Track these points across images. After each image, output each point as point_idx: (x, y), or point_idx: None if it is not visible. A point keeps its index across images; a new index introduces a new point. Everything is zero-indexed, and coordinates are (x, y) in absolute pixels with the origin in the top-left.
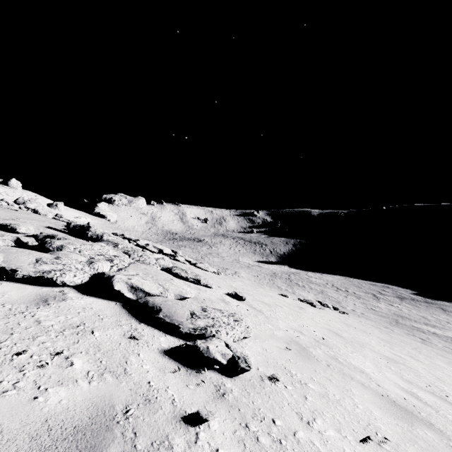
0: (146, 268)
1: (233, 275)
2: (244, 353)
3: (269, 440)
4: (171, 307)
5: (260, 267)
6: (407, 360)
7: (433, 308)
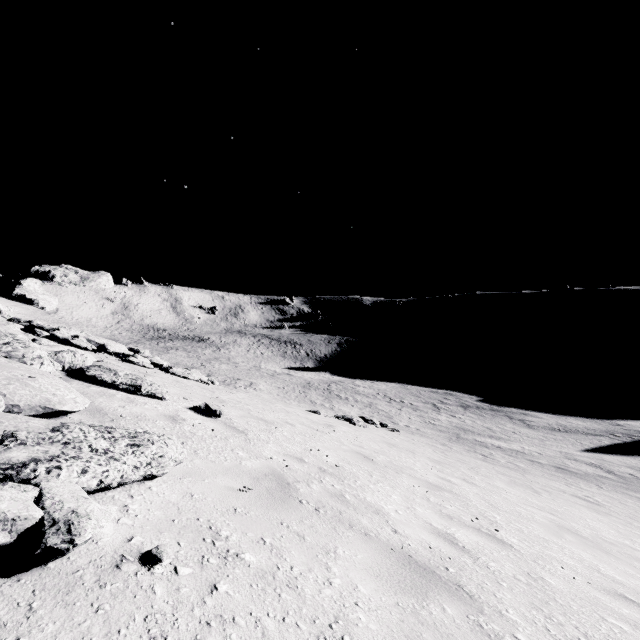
0: None
1: (246, 388)
2: (80, 510)
3: None
4: None
5: (290, 375)
6: (458, 485)
7: (500, 417)
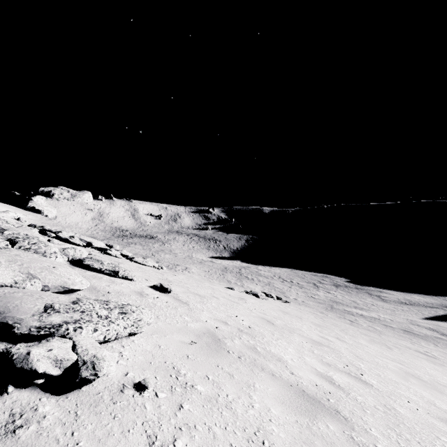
0: (19, 254)
1: (183, 271)
2: (98, 355)
3: None
4: (15, 300)
5: (212, 262)
6: (333, 342)
7: (362, 293)
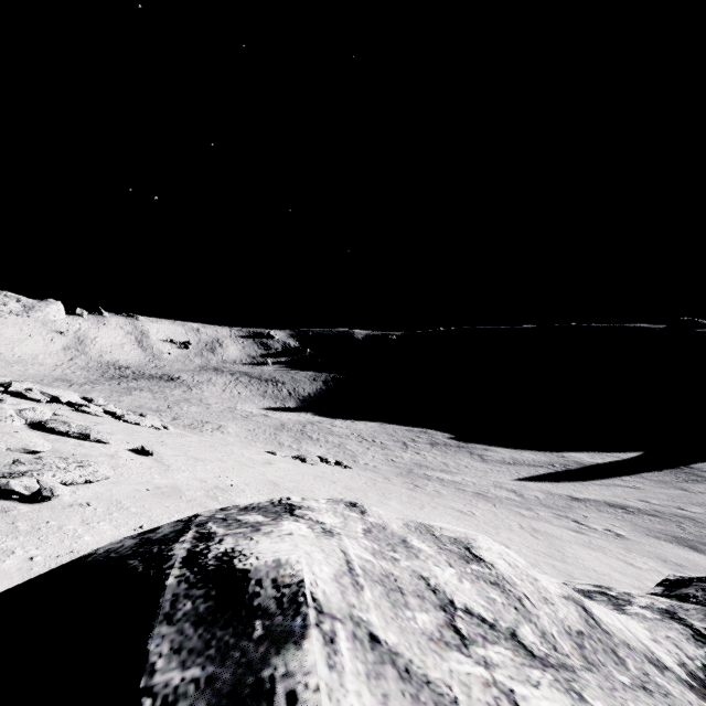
0: None
1: (213, 432)
2: (55, 486)
3: (29, 528)
4: None
5: (266, 417)
6: None
7: (462, 453)
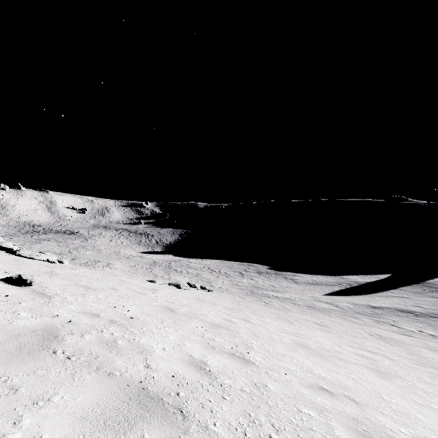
0: None
1: (103, 267)
2: None
3: None
4: None
5: (142, 257)
6: (236, 323)
7: (280, 278)
